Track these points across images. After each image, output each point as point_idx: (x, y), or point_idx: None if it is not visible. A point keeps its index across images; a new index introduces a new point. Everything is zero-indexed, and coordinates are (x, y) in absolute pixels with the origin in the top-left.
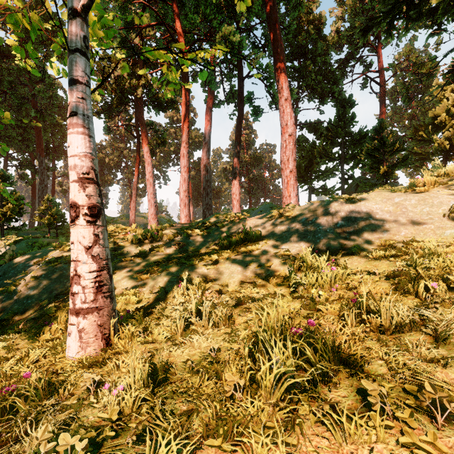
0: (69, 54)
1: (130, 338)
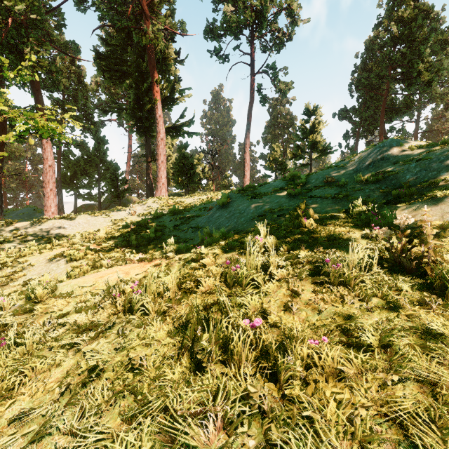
0: None
1: None
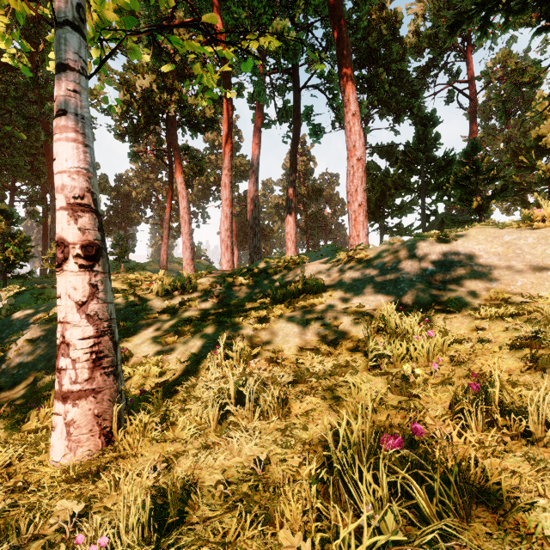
0: (55, 28)
1: (141, 434)
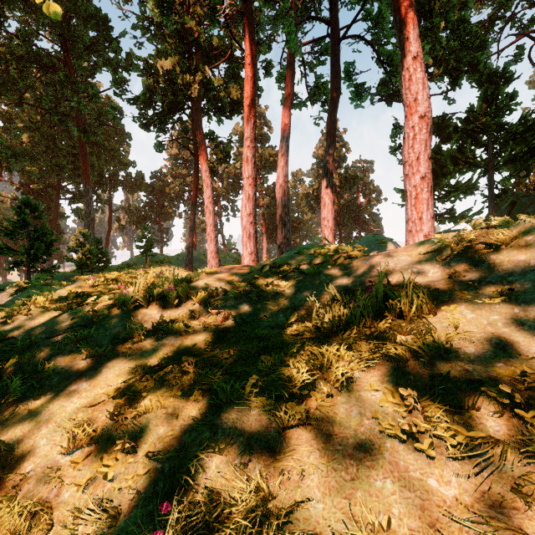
0: None
1: None
